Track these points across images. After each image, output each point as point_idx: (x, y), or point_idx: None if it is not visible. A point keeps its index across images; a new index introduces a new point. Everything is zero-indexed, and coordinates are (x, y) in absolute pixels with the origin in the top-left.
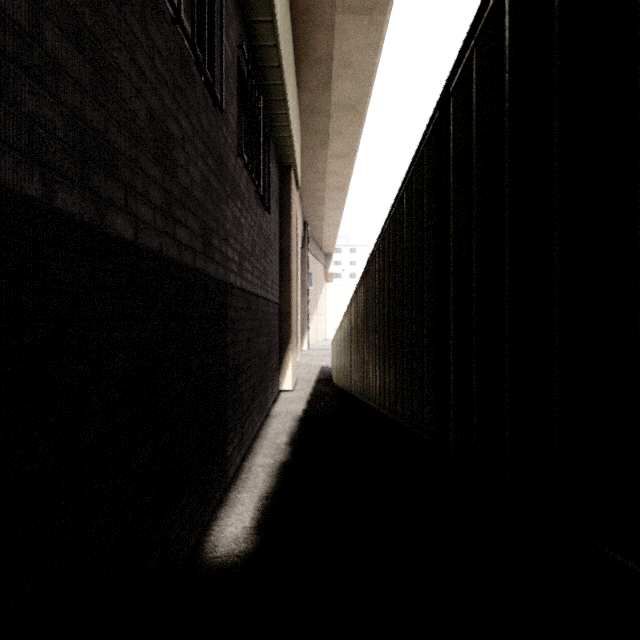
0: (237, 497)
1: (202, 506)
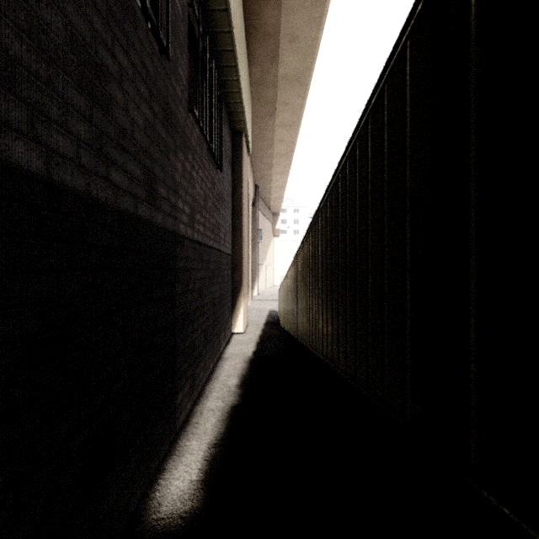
0: (186, 445)
1: (146, 463)
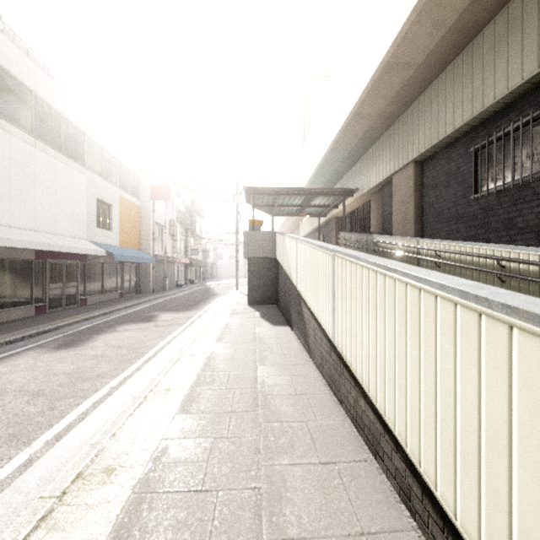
0: None
1: None
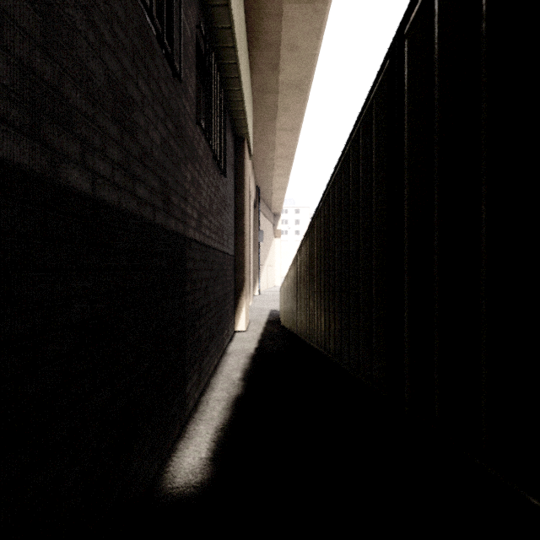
0: (195, 429)
1: (162, 440)
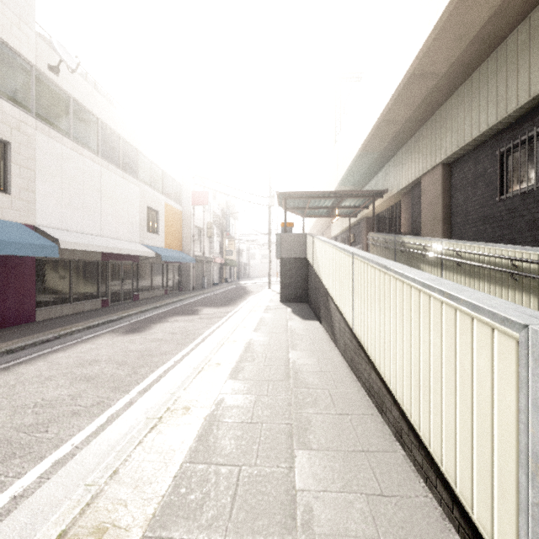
0: None
1: None
